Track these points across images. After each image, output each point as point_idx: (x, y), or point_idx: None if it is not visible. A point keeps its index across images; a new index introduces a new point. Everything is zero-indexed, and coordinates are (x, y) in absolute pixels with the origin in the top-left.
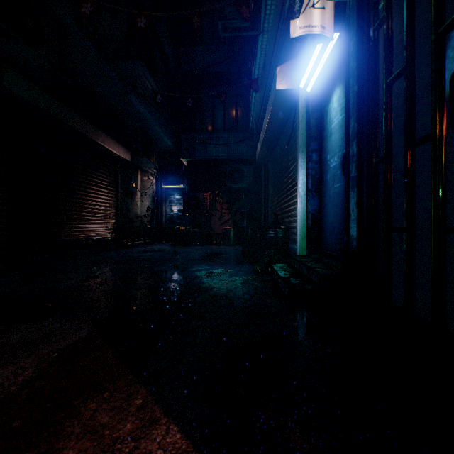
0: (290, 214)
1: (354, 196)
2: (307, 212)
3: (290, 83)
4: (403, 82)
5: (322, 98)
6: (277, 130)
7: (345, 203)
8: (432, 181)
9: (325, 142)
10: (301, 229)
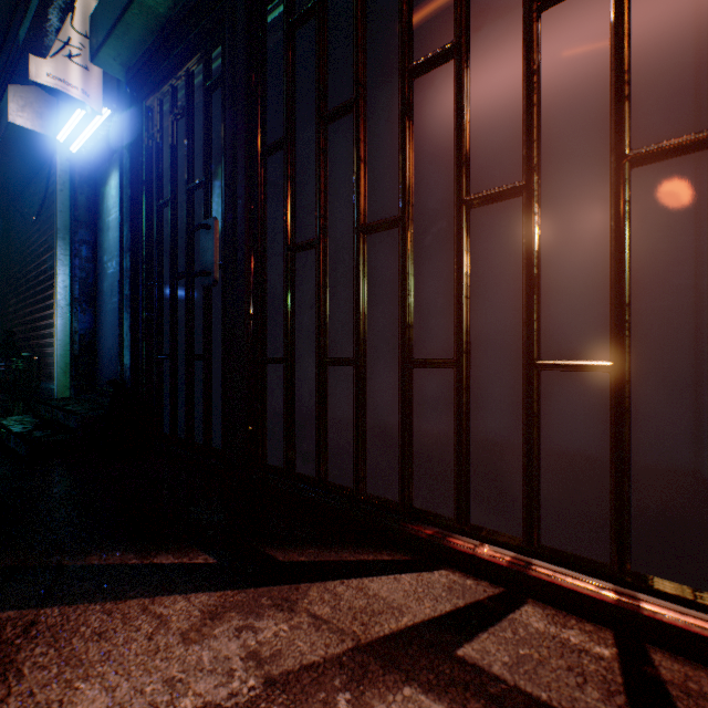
0: (43, 333)
1: (129, 318)
2: (73, 332)
3: (40, 123)
4: (170, 214)
5: (98, 171)
6: (17, 181)
7: (120, 326)
8: (186, 314)
9: (103, 237)
10: (63, 358)
